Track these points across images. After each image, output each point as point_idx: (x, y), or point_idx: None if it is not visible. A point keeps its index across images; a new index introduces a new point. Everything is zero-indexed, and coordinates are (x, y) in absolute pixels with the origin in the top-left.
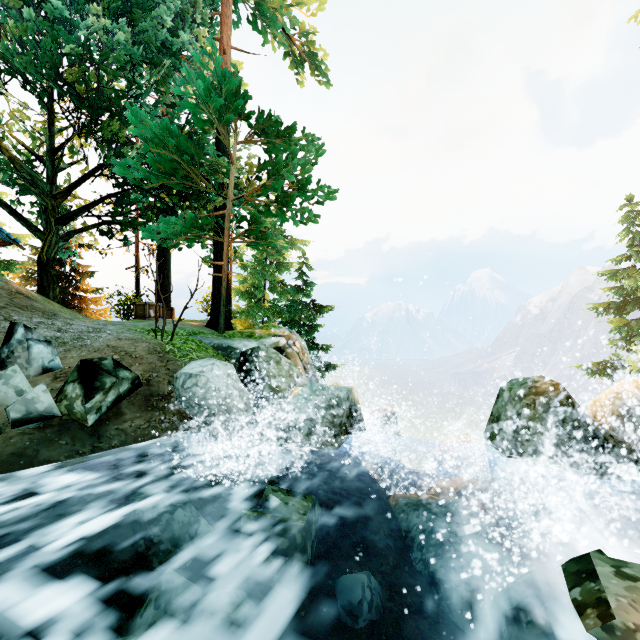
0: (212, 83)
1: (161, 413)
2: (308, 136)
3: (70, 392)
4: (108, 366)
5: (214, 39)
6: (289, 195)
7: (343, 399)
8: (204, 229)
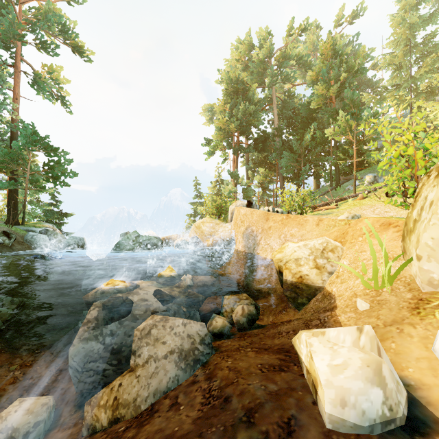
0: (27, 137)
1: (24, 246)
2: (65, 152)
3: (2, 238)
4: (10, 232)
5: (9, 89)
6: (58, 176)
7: (82, 239)
8: (16, 184)
